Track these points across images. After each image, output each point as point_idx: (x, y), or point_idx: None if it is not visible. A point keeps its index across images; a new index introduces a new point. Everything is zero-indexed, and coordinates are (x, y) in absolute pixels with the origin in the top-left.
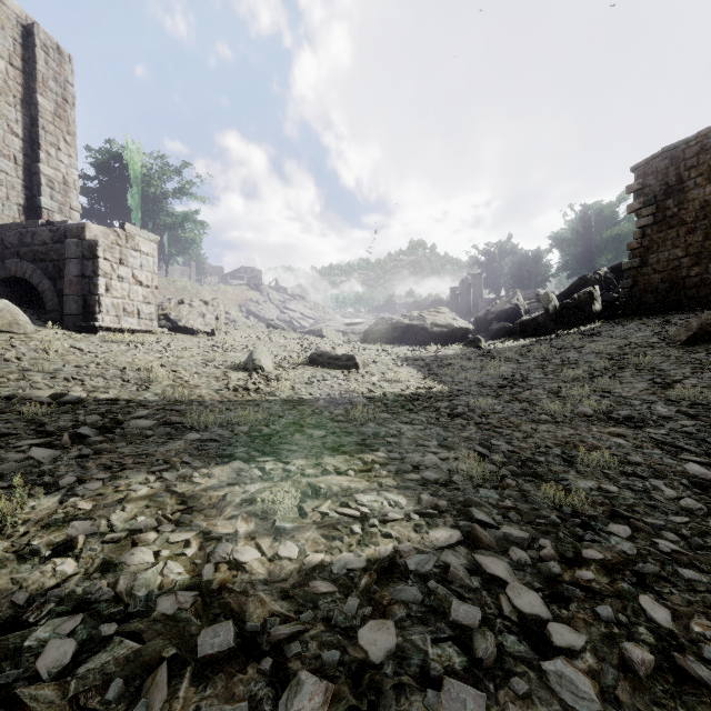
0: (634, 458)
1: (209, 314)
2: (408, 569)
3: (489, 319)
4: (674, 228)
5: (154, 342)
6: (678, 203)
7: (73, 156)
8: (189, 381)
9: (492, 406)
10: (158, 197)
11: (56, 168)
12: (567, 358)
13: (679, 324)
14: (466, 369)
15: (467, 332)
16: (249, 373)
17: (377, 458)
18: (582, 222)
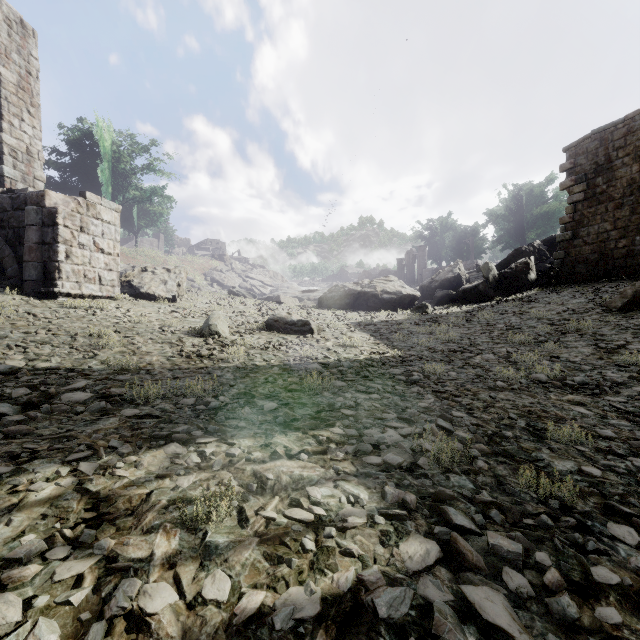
0: (605, 431)
1: (171, 281)
2: (377, 615)
3: (433, 287)
4: (603, 203)
5: (114, 308)
6: (607, 181)
7: (37, 127)
8: (141, 347)
9: (446, 371)
10: (127, 172)
11: (19, 138)
12: (510, 323)
13: (611, 292)
14: (416, 334)
15: (414, 299)
16: (204, 339)
17: (332, 435)
18: (515, 200)
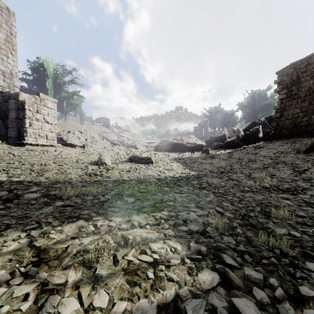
0: (300, 213)
1: (82, 138)
2: None
3: (212, 140)
4: (296, 99)
5: (54, 151)
6: (297, 88)
7: (15, 61)
8: (66, 170)
9: (219, 182)
10: (61, 84)
11: (6, 66)
12: (250, 158)
13: (299, 143)
14: (204, 163)
15: (202, 146)
16: (98, 166)
17: (162, 215)
18: (252, 98)
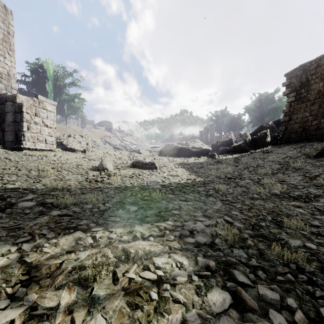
0: (314, 222)
1: (83, 142)
2: None
3: (218, 145)
4: (305, 102)
5: (53, 156)
6: (306, 91)
7: (13, 61)
8: (65, 177)
9: (227, 189)
10: (61, 86)
11: (3, 67)
12: (258, 163)
13: (309, 147)
14: (210, 169)
15: (208, 151)
16: (99, 172)
17: (167, 225)
18: (259, 101)
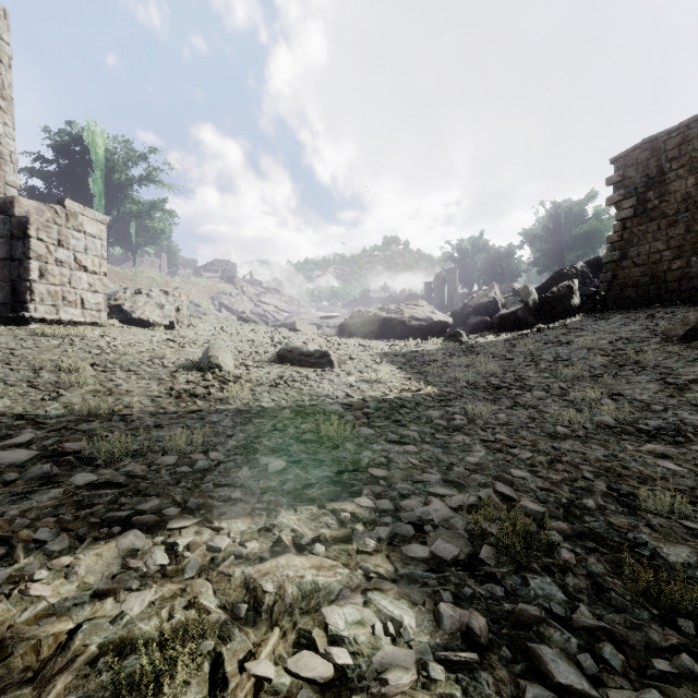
0: None
1: (168, 305)
2: None
3: (466, 313)
4: (655, 220)
5: (98, 336)
6: (659, 196)
7: (10, 124)
8: (121, 385)
9: (494, 413)
10: (123, 183)
11: None
12: (557, 354)
13: (667, 319)
14: (451, 366)
15: (446, 326)
16: (202, 374)
17: (359, 509)
18: (553, 219)
